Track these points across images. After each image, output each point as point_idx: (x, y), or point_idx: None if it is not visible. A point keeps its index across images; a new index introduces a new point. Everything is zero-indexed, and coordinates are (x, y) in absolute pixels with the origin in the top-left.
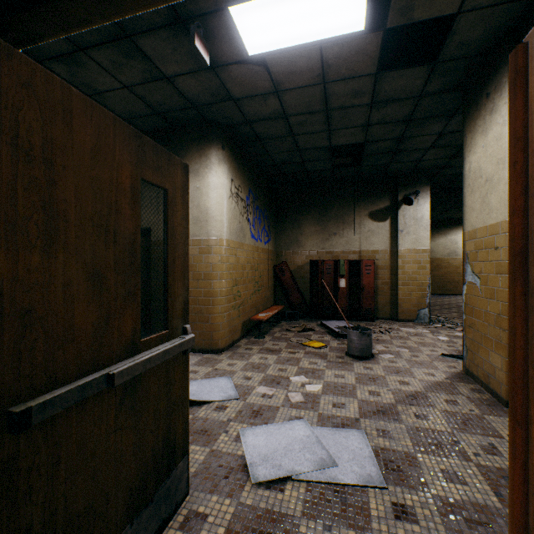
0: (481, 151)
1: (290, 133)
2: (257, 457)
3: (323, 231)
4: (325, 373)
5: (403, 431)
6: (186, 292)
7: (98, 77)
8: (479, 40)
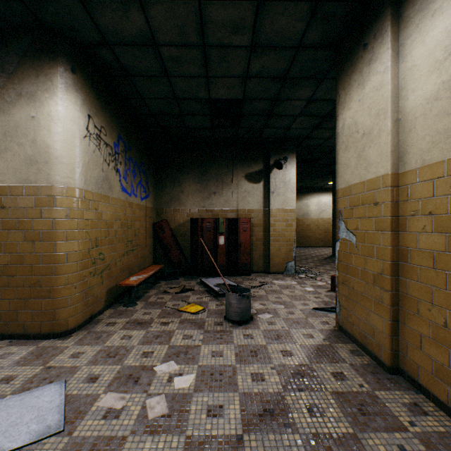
0: (357, 105)
1: (164, 72)
2: None
3: (203, 190)
4: (201, 351)
5: (300, 450)
6: None
7: None
8: None
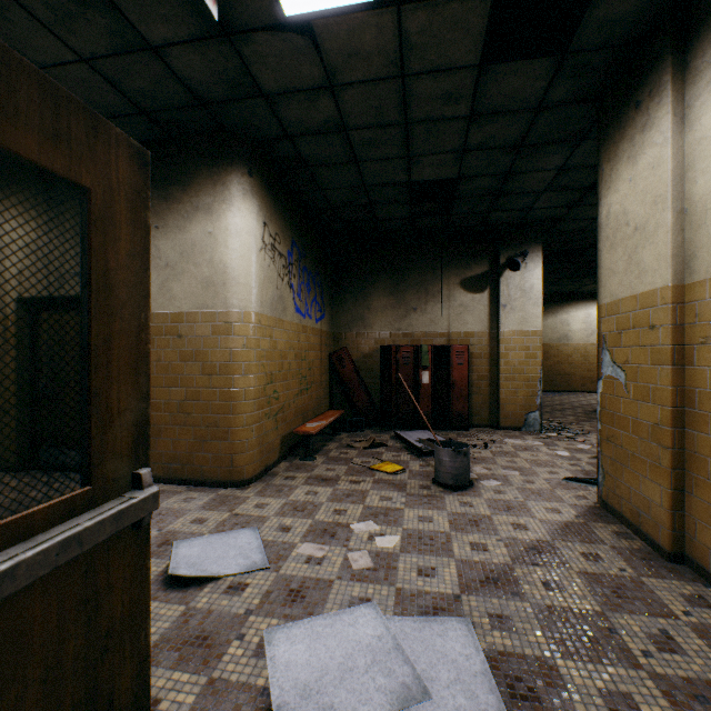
0: (626, 187)
1: (353, 157)
2: (291, 691)
3: (398, 305)
4: (405, 515)
5: (529, 616)
6: (142, 403)
7: (32, 37)
8: (629, 19)
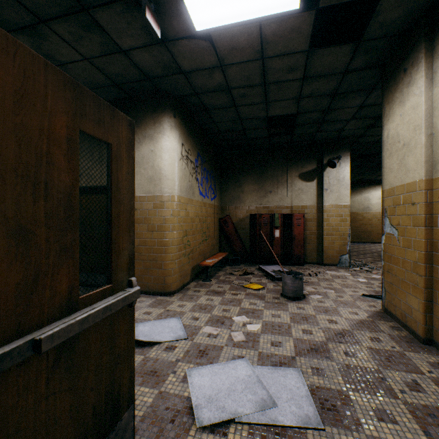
0: (398, 119)
1: (233, 104)
2: (202, 399)
3: (260, 189)
4: (264, 313)
5: (335, 369)
6: (132, 245)
7: (61, 49)
8: (399, 21)
